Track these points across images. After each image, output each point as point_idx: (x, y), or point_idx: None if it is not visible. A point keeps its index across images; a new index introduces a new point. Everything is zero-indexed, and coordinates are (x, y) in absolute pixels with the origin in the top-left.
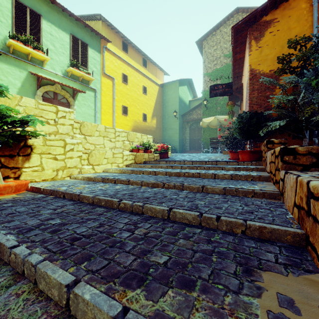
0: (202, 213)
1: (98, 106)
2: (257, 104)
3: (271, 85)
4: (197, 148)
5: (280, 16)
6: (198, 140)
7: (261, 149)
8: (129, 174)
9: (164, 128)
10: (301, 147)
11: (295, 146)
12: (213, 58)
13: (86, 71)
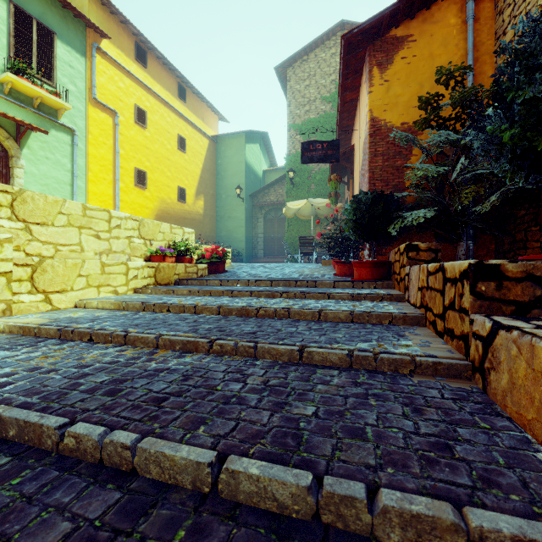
0: (318, 471)
1: (80, 164)
2: (383, 180)
3: (404, 149)
4: (276, 253)
5: (418, 32)
6: (278, 239)
7: (389, 259)
8: (136, 311)
9: (219, 217)
10: (513, 263)
11: (499, 260)
12: (304, 100)
13: (52, 88)
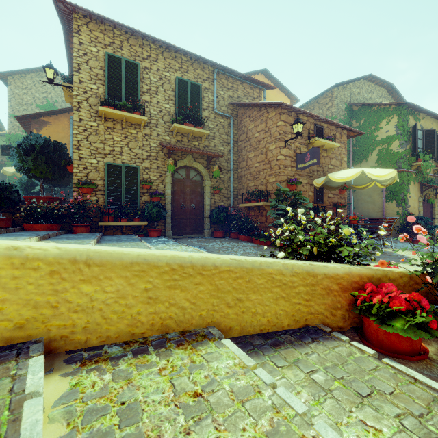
0: None
1: None
2: None
3: None
4: None
5: (53, 122)
6: None
7: None
8: None
9: None
10: None
11: None
12: (23, 102)
13: None
